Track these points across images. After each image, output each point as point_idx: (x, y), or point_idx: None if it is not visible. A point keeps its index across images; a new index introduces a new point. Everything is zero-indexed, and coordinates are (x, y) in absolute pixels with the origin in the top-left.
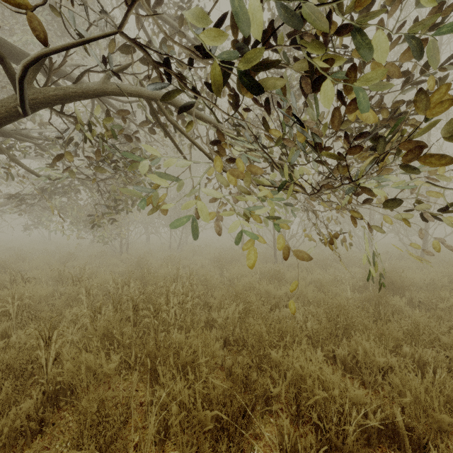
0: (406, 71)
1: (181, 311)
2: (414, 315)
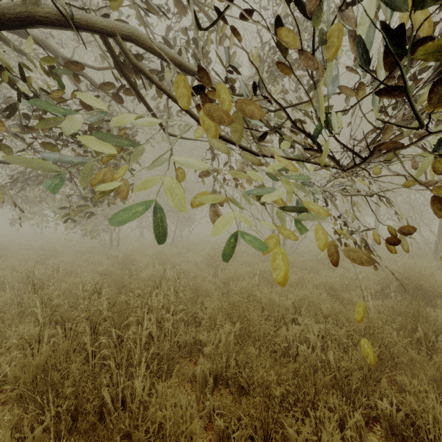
0: None
1: (159, 331)
2: None
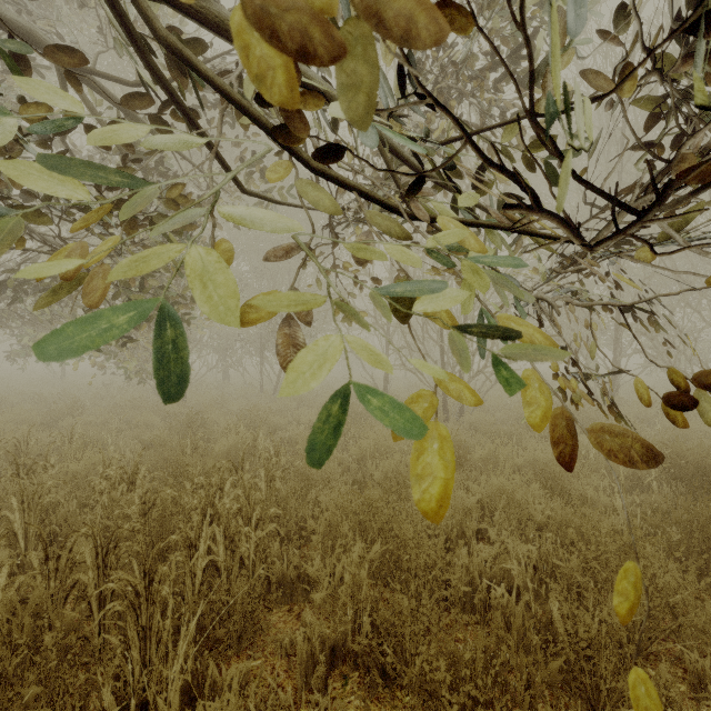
0: None
1: (230, 558)
2: None
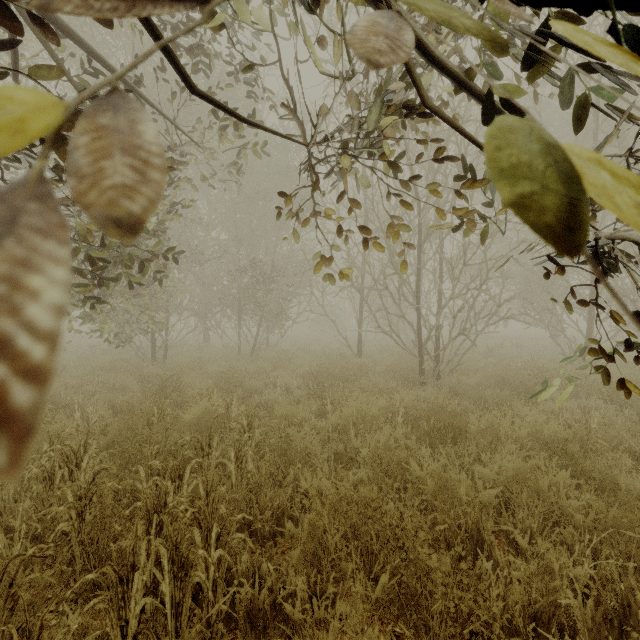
0: None
1: (179, 589)
2: None
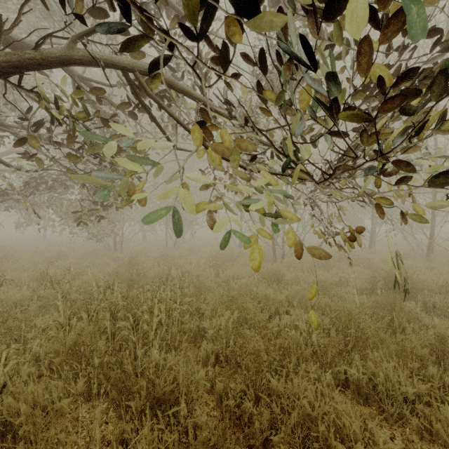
0: (437, 31)
1: (168, 319)
2: (433, 324)
